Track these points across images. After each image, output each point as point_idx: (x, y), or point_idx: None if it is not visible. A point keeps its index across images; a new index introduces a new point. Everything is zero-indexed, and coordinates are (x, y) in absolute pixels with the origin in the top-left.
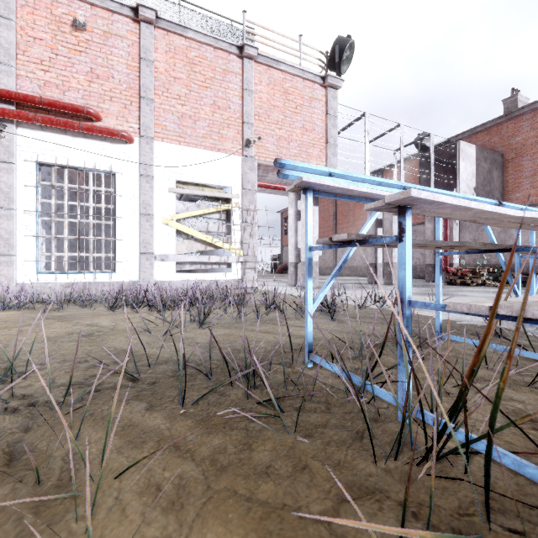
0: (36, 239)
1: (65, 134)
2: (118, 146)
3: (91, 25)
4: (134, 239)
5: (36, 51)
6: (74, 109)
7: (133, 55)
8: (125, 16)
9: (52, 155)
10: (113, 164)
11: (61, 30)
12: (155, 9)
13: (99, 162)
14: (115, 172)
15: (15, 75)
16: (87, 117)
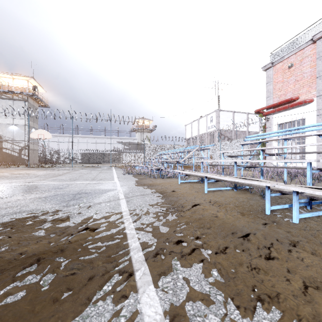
0: (278, 151)
1: (286, 110)
2: (306, 106)
3: (295, 62)
4: (313, 146)
5: (277, 86)
6: (286, 101)
7: (313, 60)
8: (309, 45)
9: (282, 120)
10: (303, 115)
11: (285, 73)
12: (321, 30)
13: (298, 116)
14: (303, 119)
15: (272, 98)
16: (293, 100)
